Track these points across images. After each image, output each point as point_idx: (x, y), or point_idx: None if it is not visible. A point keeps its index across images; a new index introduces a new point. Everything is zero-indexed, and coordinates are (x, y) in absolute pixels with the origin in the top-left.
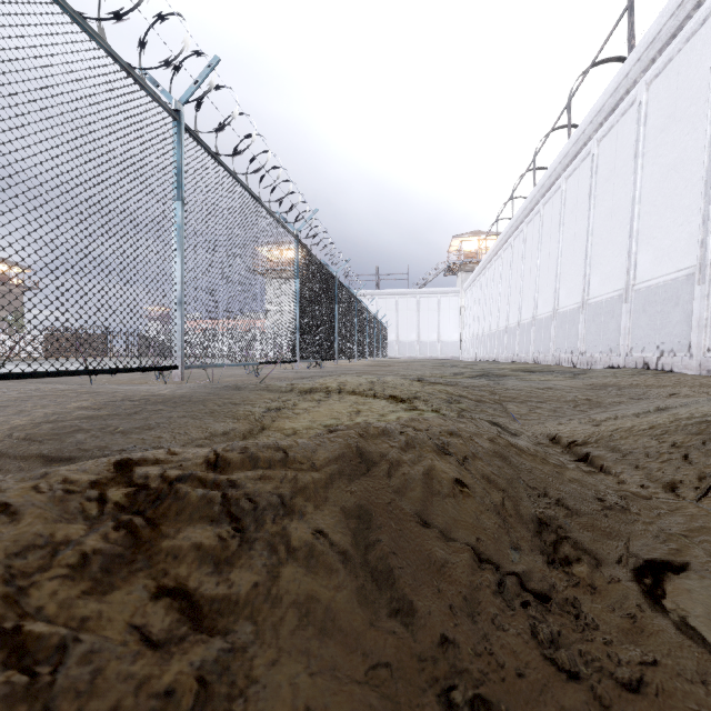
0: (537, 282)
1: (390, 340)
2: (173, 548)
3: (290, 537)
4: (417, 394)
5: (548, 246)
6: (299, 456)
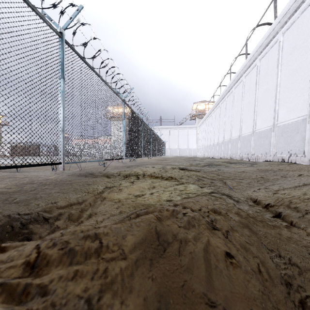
0: (231, 123)
1: (166, 148)
2: None
3: None
4: (182, 176)
5: (236, 106)
6: (111, 243)
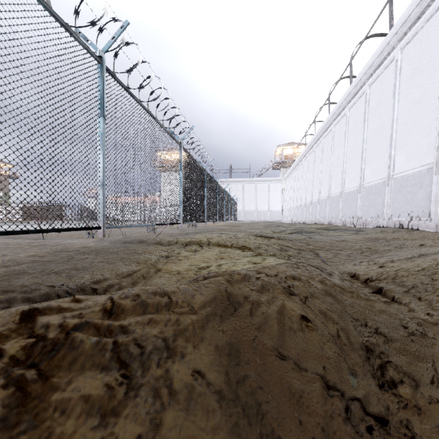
0: (330, 174)
1: (238, 210)
2: (62, 402)
3: (172, 380)
4: (259, 245)
5: (337, 151)
6: (180, 300)
